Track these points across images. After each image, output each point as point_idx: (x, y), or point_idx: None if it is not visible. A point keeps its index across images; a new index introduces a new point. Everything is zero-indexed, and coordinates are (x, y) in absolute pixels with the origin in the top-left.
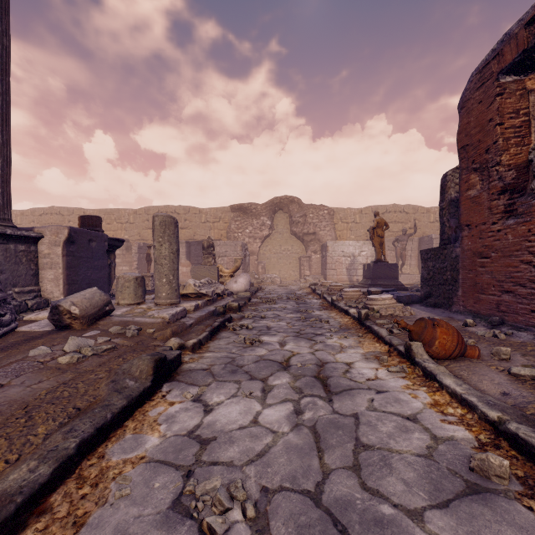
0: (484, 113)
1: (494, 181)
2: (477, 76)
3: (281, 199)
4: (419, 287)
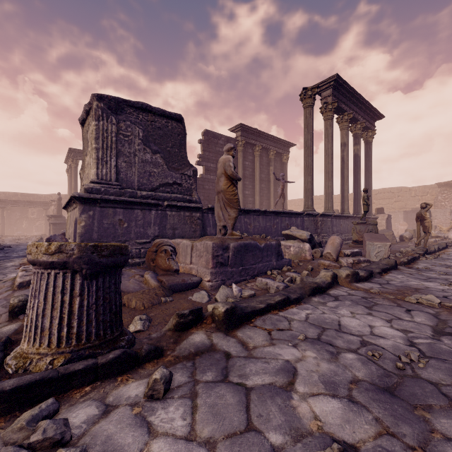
0: None
1: None
2: None
3: None
4: None
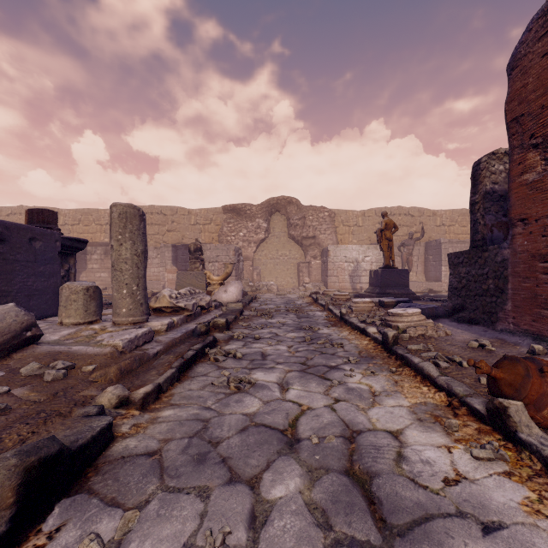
0: None
1: None
2: (540, 21)
3: (278, 200)
4: (429, 295)
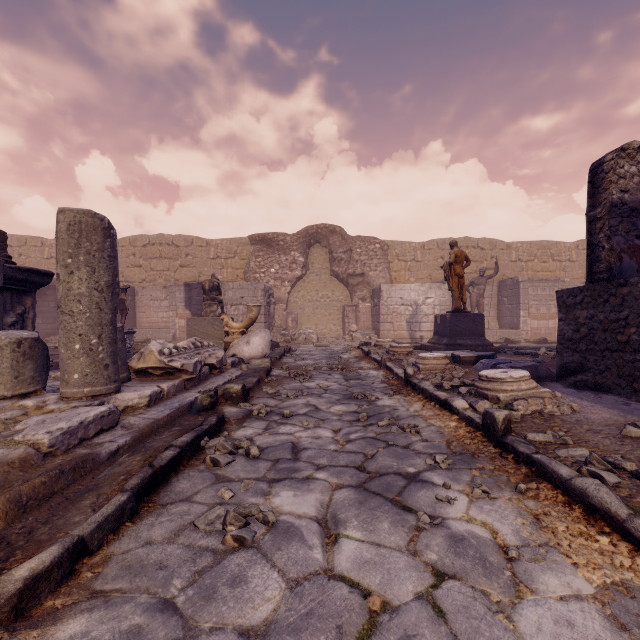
0: None
1: None
2: None
3: (318, 228)
4: (509, 346)
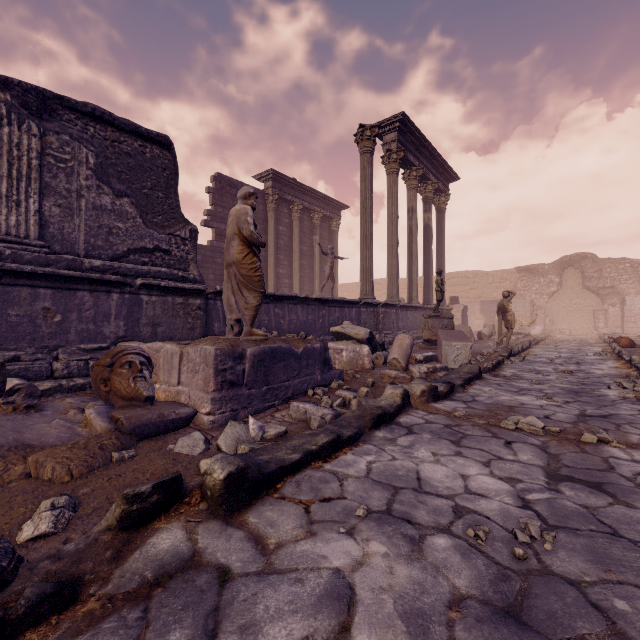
0: None
1: None
2: None
3: (571, 257)
4: None
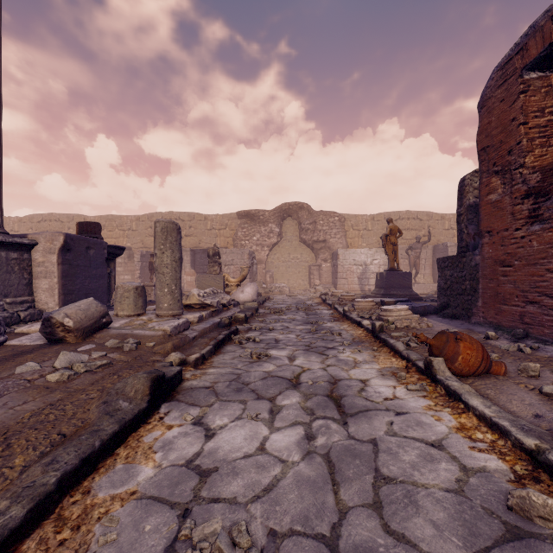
0: (506, 112)
1: (517, 185)
2: (499, 73)
3: (290, 205)
4: (434, 297)
